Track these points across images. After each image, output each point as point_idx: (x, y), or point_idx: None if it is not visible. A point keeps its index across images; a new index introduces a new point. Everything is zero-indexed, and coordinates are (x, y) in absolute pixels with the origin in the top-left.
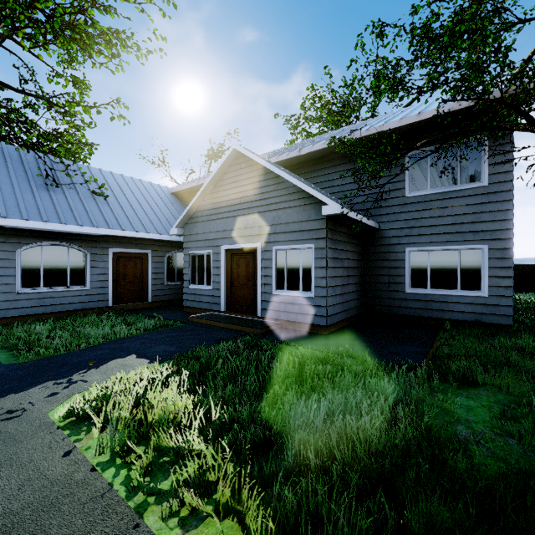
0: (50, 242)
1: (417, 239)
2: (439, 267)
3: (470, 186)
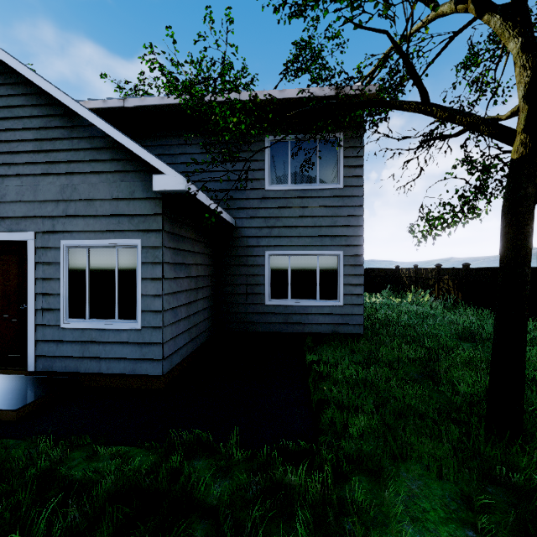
0: None
1: (277, 241)
2: (299, 274)
3: (328, 187)
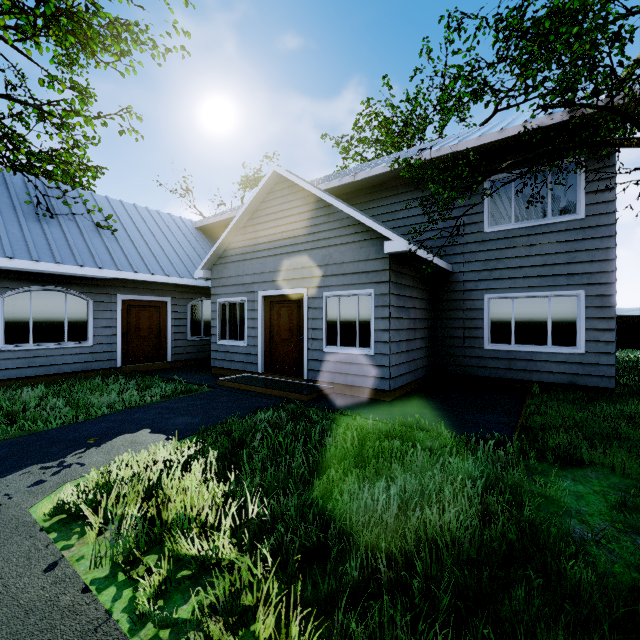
0: (42, 286)
1: (498, 284)
2: (525, 317)
3: (563, 219)
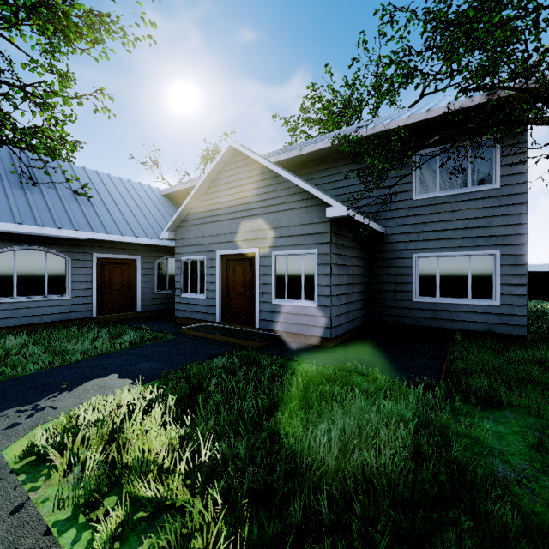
0: (25, 246)
1: (425, 244)
2: (448, 274)
3: (481, 189)
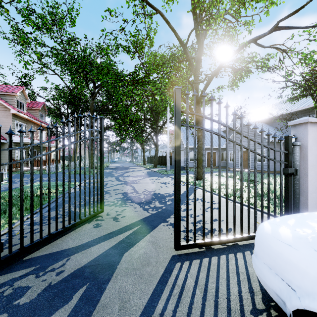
0: None
1: None
2: None
3: None
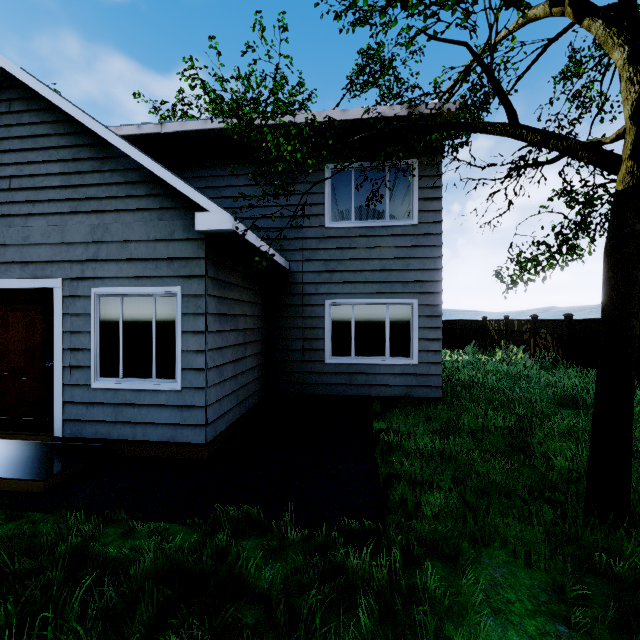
0: None
1: (339, 288)
2: (365, 326)
3: (399, 223)
